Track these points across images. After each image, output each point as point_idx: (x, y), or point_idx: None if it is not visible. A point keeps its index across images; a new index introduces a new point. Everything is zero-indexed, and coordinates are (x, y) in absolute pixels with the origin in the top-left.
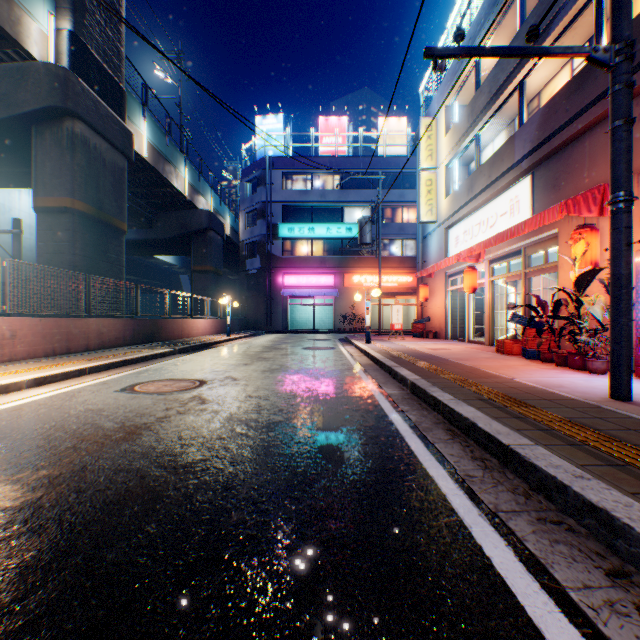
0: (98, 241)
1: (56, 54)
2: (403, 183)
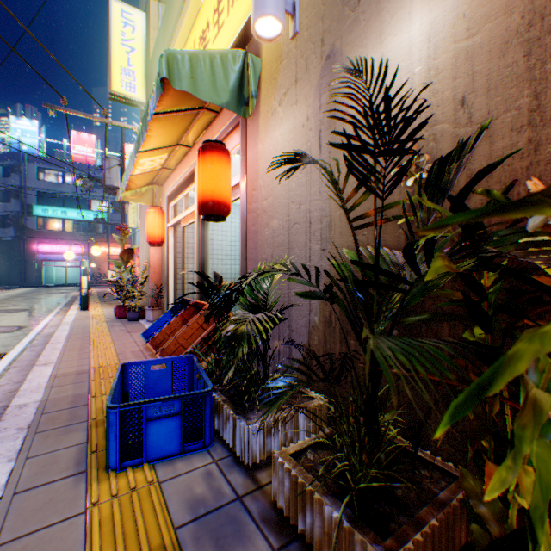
0: None
1: None
2: None
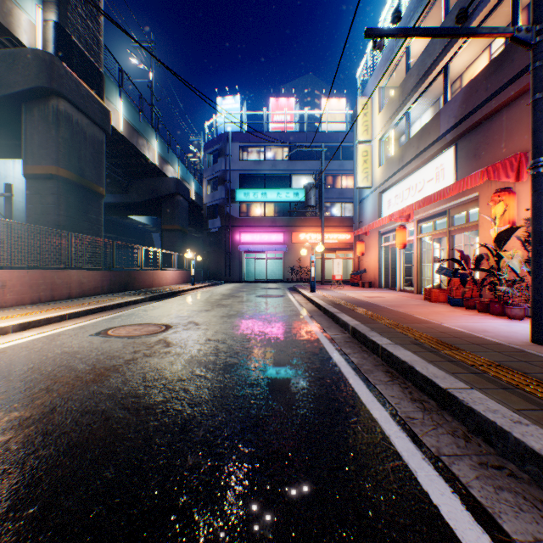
0: (80, 203)
1: (43, 42)
2: (342, 154)
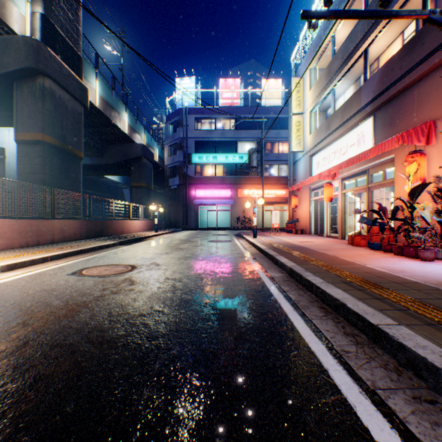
0: (62, 164)
1: (31, 30)
2: (279, 125)
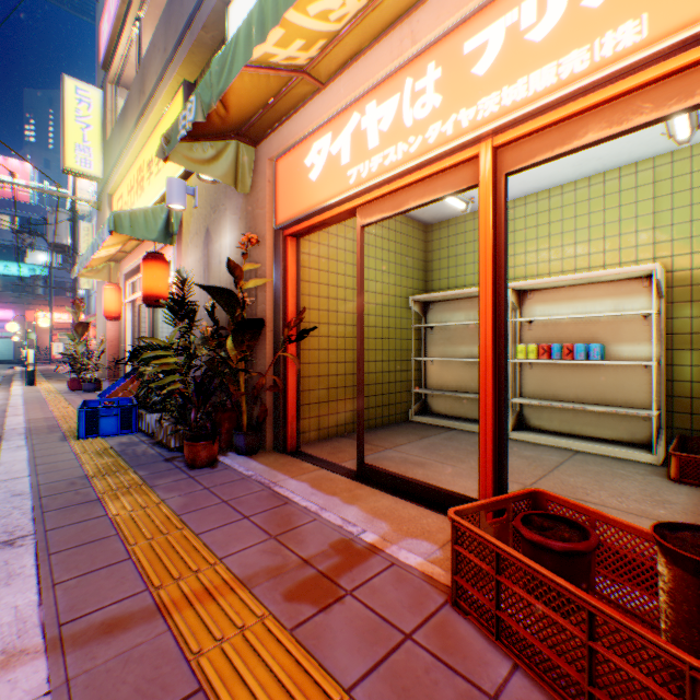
0: None
1: None
2: None
